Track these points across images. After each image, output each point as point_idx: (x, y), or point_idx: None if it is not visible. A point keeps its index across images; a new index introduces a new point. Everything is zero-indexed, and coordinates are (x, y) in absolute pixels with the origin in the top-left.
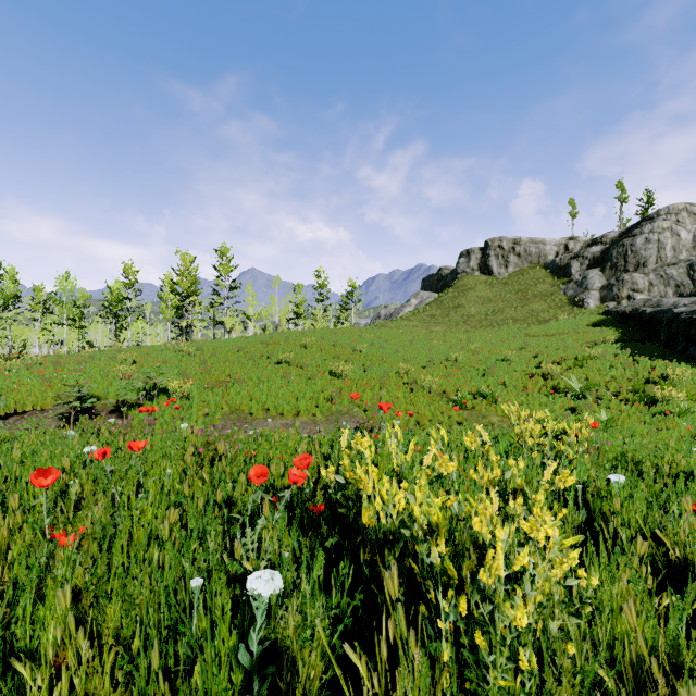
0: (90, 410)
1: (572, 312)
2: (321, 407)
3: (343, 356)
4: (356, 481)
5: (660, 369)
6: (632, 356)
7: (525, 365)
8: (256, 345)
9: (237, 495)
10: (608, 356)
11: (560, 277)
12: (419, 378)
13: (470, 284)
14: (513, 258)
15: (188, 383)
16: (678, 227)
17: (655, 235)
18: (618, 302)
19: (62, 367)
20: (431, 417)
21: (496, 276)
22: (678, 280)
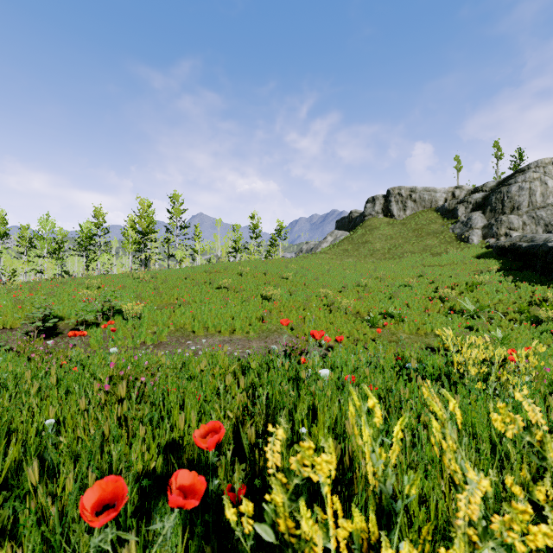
0: (54, 329)
1: (459, 247)
2: (253, 325)
3: (272, 282)
4: (299, 541)
5: (540, 293)
6: (514, 282)
7: (424, 290)
8: (200, 273)
9: (135, 456)
10: (494, 282)
11: (449, 219)
12: (336, 301)
13: (375, 224)
14: (410, 203)
15: (140, 305)
16: (545, 177)
17: (527, 184)
18: (497, 239)
19: (37, 291)
20: (348, 334)
21: (396, 218)
22: (546, 220)
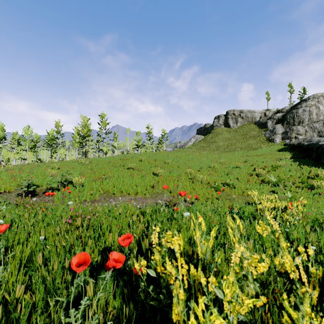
0: (33, 192)
1: (268, 144)
2: (148, 190)
3: (159, 165)
4: (166, 275)
5: (314, 171)
6: (299, 165)
7: (247, 170)
8: (117, 160)
9: None
10: (287, 165)
11: (262, 128)
12: (196, 176)
13: (219, 131)
14: (240, 119)
15: (83, 178)
16: (318, 104)
17: (307, 108)
18: (290, 140)
19: (23, 170)
20: (202, 195)
21: (232, 128)
22: (319, 129)
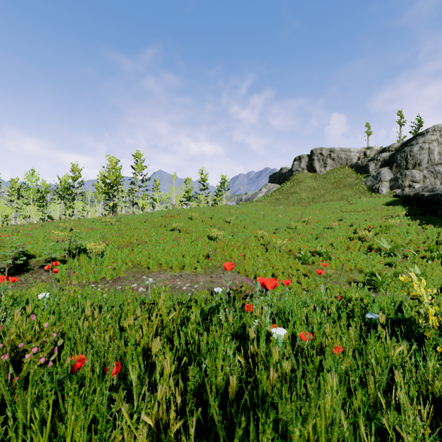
0: (25, 265)
1: (371, 196)
2: (201, 262)
3: (217, 225)
4: None
5: None
6: (420, 225)
7: (345, 232)
8: (157, 218)
9: None
10: (403, 225)
11: (361, 173)
12: (271, 241)
13: (301, 178)
14: (330, 161)
15: (102, 244)
16: (441, 139)
17: (426, 144)
18: (402, 189)
19: (19, 232)
20: (282, 270)
21: (318, 173)
22: None
